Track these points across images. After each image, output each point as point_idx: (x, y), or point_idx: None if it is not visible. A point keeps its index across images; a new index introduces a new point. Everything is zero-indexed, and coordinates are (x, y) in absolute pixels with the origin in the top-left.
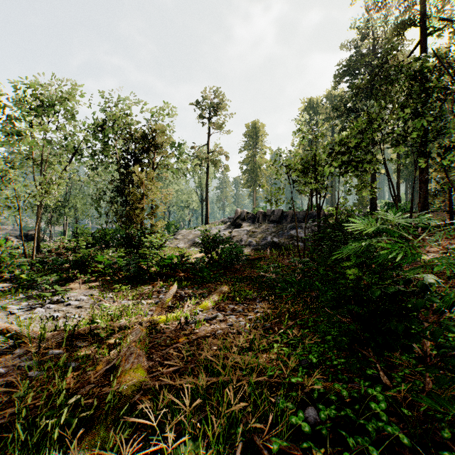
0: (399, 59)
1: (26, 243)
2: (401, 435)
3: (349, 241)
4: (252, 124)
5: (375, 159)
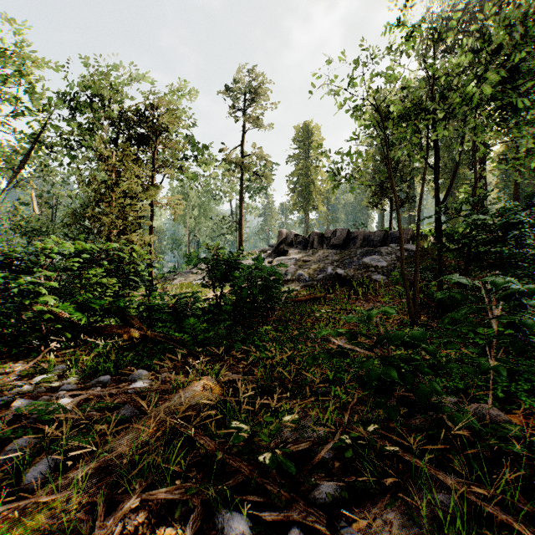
0: None
1: None
2: None
3: None
4: (304, 125)
5: None
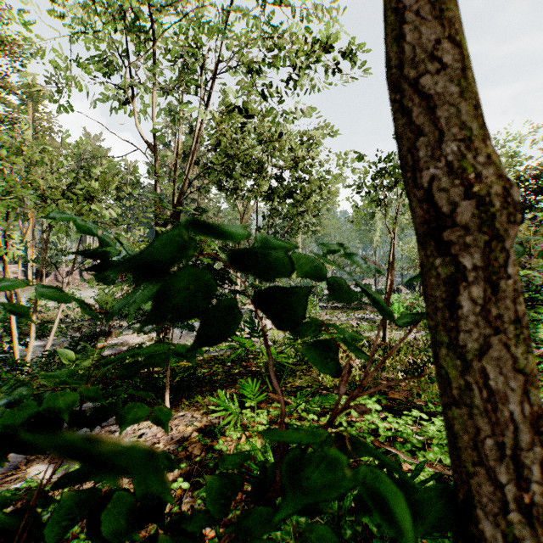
0: None
1: (410, 292)
2: None
3: None
4: None
5: None
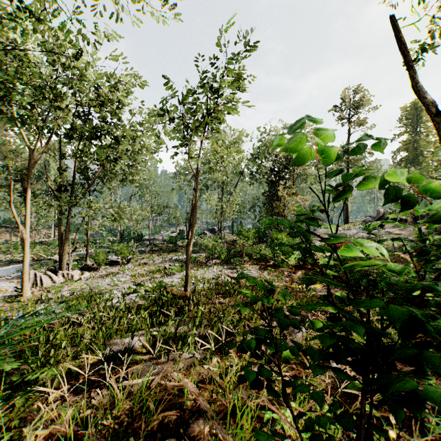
0: None
1: (212, 235)
2: None
3: None
4: (411, 104)
5: None
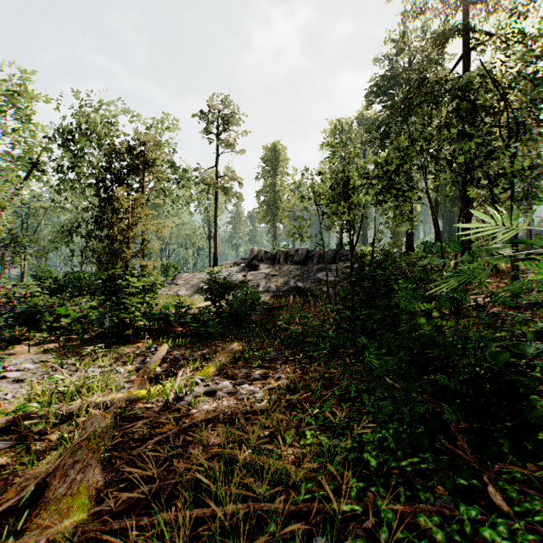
0: (437, 78)
1: None
2: None
3: (392, 283)
4: (272, 146)
5: (417, 187)
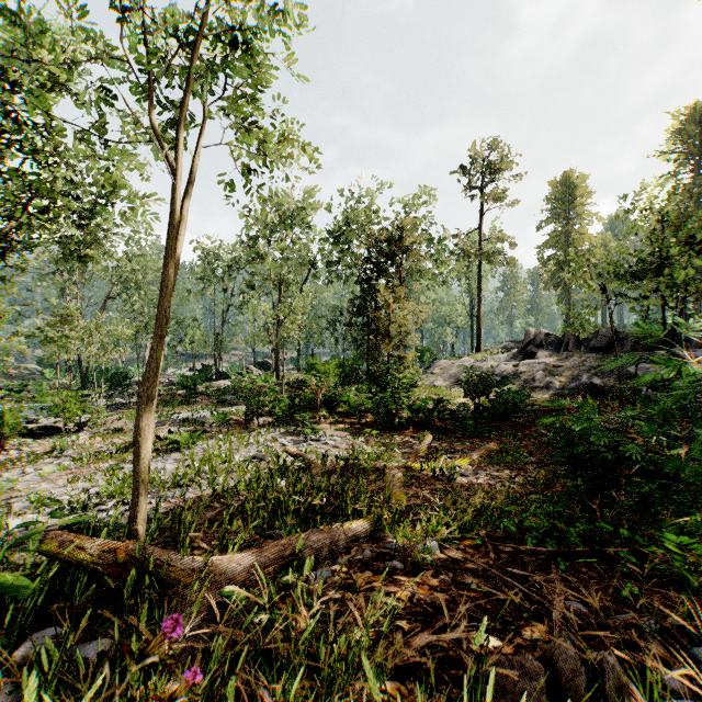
0: None
1: (264, 373)
2: (579, 543)
3: (696, 396)
4: (562, 178)
5: None
